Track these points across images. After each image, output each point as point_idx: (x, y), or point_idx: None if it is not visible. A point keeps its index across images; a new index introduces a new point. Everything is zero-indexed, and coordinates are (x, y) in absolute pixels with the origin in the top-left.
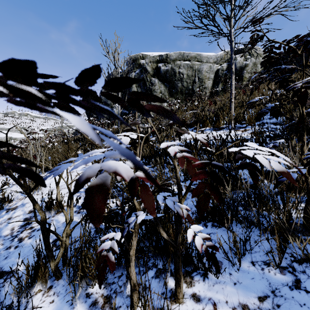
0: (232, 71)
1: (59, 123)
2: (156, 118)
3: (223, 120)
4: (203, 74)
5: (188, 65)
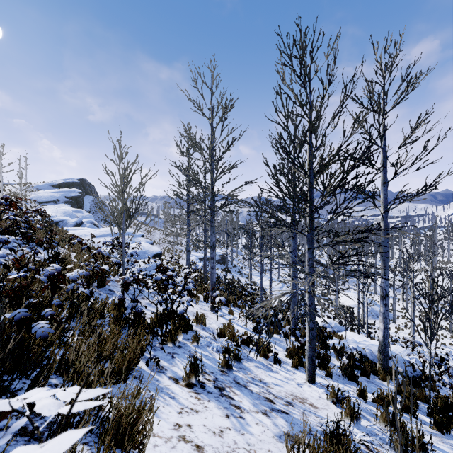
0: None
1: None
2: None
3: None
4: None
5: None
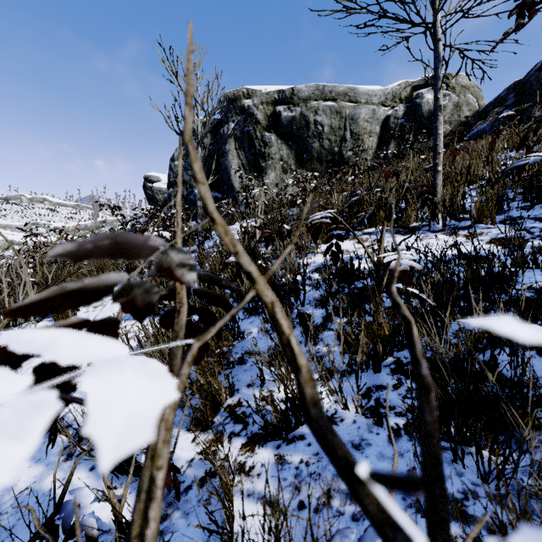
0: (438, 106)
1: (101, 216)
2: (272, 207)
3: (416, 212)
4: (360, 125)
5: (332, 108)
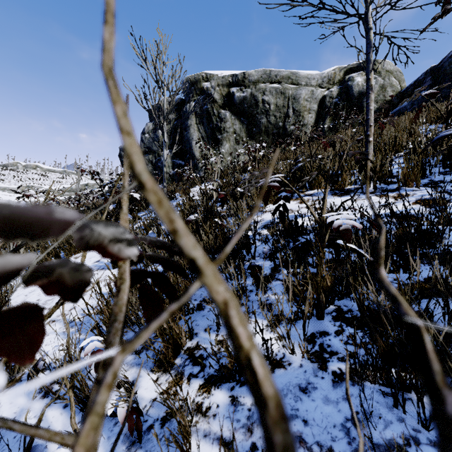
0: (369, 85)
1: (84, 180)
2: (227, 172)
3: (350, 177)
4: (300, 103)
5: (277, 89)
